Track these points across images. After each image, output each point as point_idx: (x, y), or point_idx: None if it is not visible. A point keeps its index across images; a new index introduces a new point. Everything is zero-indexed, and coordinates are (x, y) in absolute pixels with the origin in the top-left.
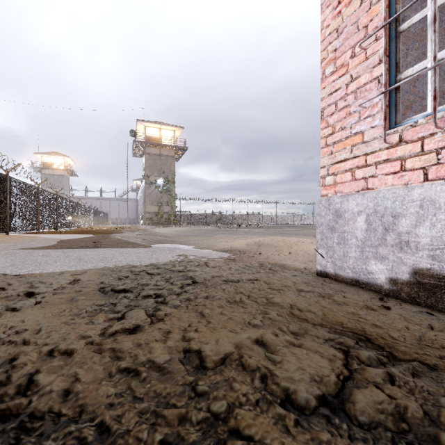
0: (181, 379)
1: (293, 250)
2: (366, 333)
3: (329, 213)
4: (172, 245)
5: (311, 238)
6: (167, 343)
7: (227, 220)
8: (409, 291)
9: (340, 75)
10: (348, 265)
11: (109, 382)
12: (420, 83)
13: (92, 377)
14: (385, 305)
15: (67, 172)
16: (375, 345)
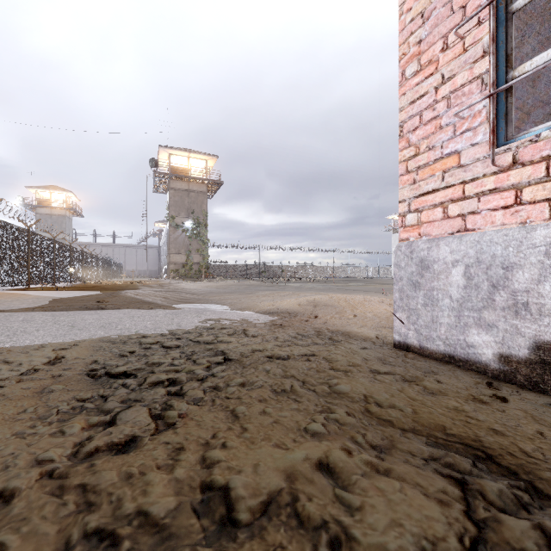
0: None
1: (359, 312)
2: (484, 445)
3: (412, 264)
4: (201, 306)
5: (378, 295)
6: (174, 472)
7: (272, 272)
8: (528, 373)
9: (426, 75)
10: (438, 334)
11: None
12: (524, 94)
13: None
14: (498, 395)
15: (70, 212)
16: (503, 468)
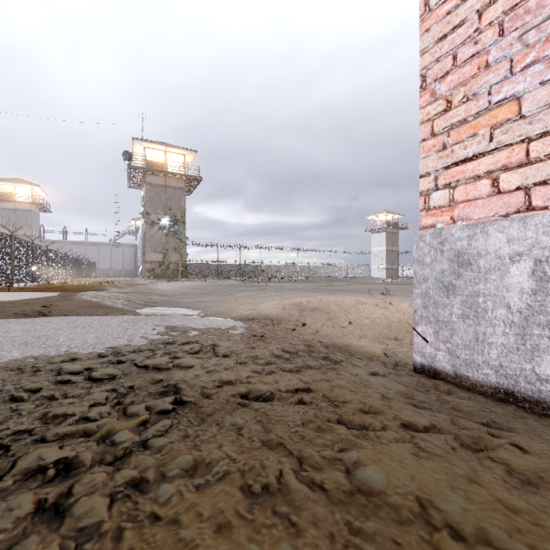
0: None
1: (354, 318)
2: None
3: (443, 259)
4: (169, 310)
5: (365, 296)
6: None
7: (253, 271)
8: None
9: None
10: (486, 359)
11: None
12: None
13: None
14: None
15: (36, 207)
16: None
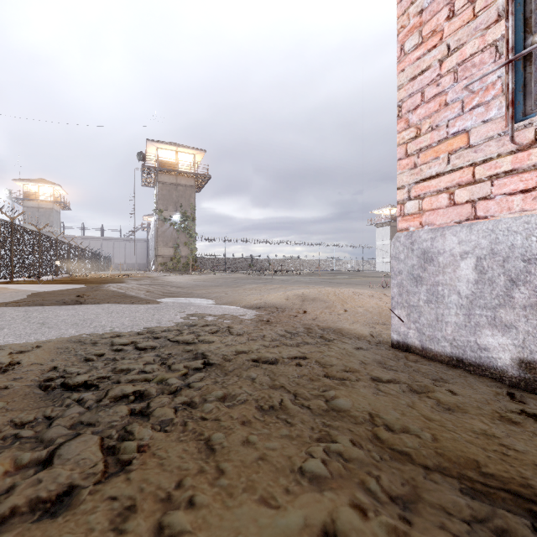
0: None
1: (350, 307)
2: None
3: (413, 256)
4: (186, 300)
5: (365, 288)
6: None
7: (259, 265)
8: None
9: (429, 48)
10: (443, 335)
11: None
12: None
13: None
14: (527, 411)
15: (57, 205)
16: None
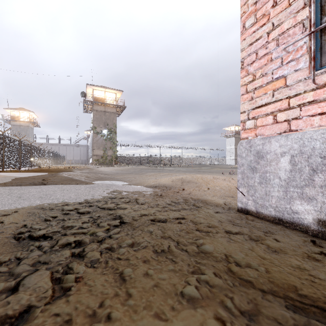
0: None
1: (211, 186)
2: None
3: (251, 155)
4: (110, 182)
5: (220, 175)
6: None
7: (155, 161)
8: None
9: (261, 25)
10: (270, 203)
11: None
12: None
13: None
14: (325, 252)
15: (32, 124)
16: None
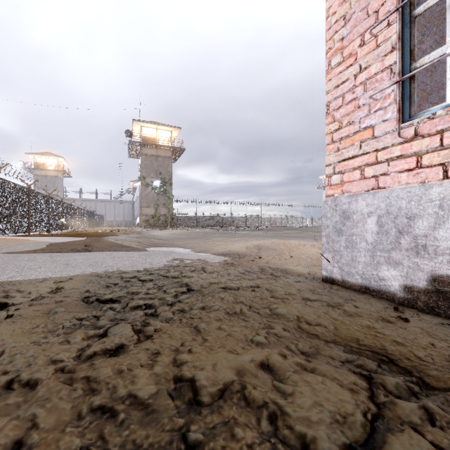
0: (168, 422)
1: (295, 254)
2: (388, 352)
3: (336, 215)
4: (168, 249)
5: (311, 240)
6: (154, 369)
7: (225, 222)
8: (426, 300)
9: (347, 65)
10: (356, 270)
11: (76, 427)
12: (428, 79)
13: (55, 421)
14: (402, 316)
15: (61, 173)
16: (401, 368)
